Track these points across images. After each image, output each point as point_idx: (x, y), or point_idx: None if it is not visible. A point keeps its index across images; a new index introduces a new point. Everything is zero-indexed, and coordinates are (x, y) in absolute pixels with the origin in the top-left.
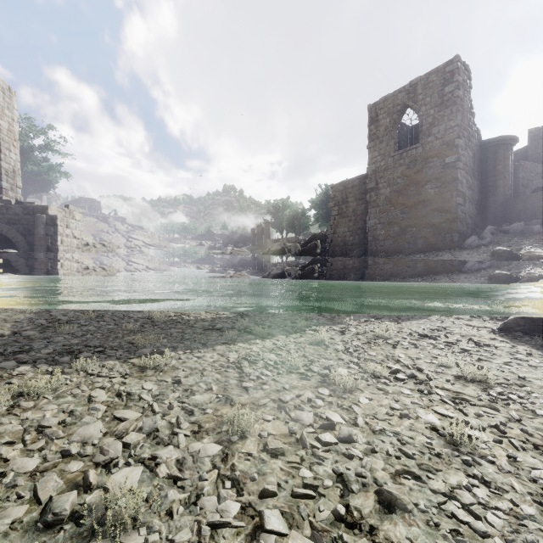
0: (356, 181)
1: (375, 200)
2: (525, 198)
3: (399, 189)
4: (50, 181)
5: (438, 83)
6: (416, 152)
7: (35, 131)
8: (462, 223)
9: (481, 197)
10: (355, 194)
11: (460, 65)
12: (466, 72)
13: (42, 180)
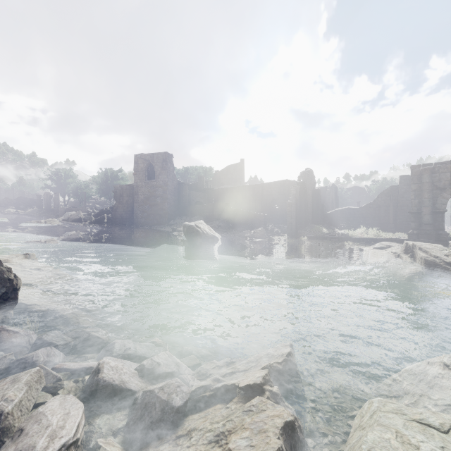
0: (128, 187)
1: (137, 200)
2: (189, 207)
3: (147, 197)
4: None
5: (161, 159)
6: (154, 183)
7: None
8: (170, 214)
9: (178, 203)
10: (127, 193)
11: (168, 155)
12: (171, 157)
13: None
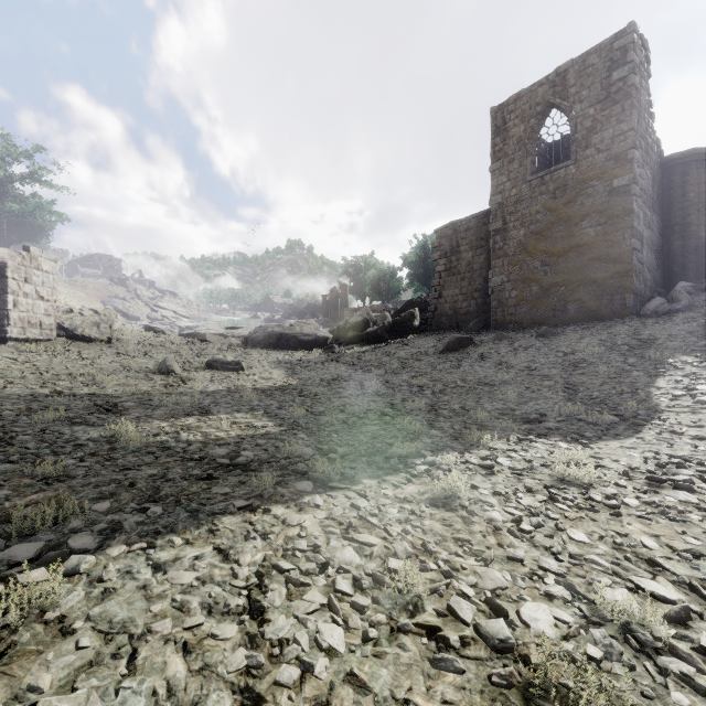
0: (472, 222)
1: (502, 247)
2: None
3: (539, 230)
4: (42, 226)
5: (601, 67)
6: (565, 173)
7: (14, 153)
8: (639, 278)
9: (662, 241)
10: (470, 241)
11: (636, 38)
12: (643, 51)
13: (31, 225)
